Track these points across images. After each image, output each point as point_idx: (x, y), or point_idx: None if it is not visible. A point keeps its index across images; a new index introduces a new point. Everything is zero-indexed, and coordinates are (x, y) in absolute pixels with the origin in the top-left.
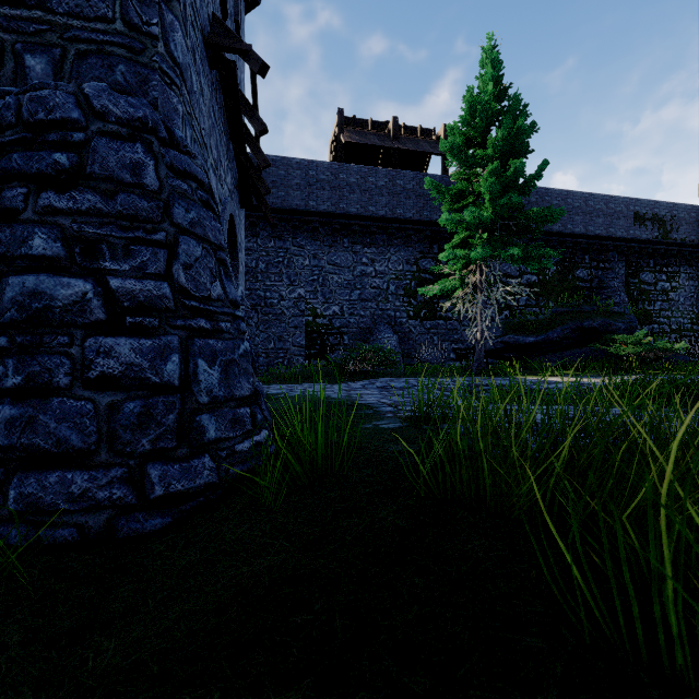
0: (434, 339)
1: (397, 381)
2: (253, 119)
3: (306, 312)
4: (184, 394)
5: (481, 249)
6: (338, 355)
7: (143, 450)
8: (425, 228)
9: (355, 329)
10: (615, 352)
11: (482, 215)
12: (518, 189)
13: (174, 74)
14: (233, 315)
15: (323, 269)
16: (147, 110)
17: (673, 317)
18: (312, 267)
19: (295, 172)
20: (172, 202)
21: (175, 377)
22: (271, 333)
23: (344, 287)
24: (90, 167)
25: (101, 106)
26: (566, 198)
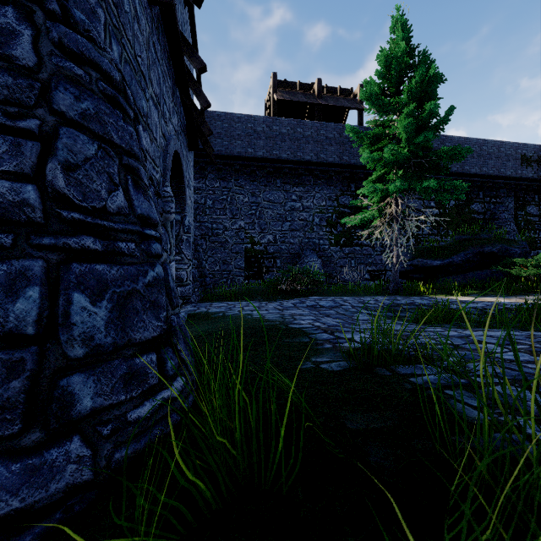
0: (351, 262)
1: (324, 300)
2: (193, 58)
3: (245, 241)
4: (44, 346)
5: (399, 182)
6: (271, 276)
7: None
8: (344, 170)
9: (286, 254)
10: (516, 273)
11: (399, 152)
12: (431, 129)
13: None
14: (140, 233)
15: (260, 204)
16: None
17: None
18: (251, 203)
19: (236, 124)
20: (54, 84)
21: (28, 321)
22: (217, 258)
23: (277, 220)
24: None
25: None
26: (463, 143)
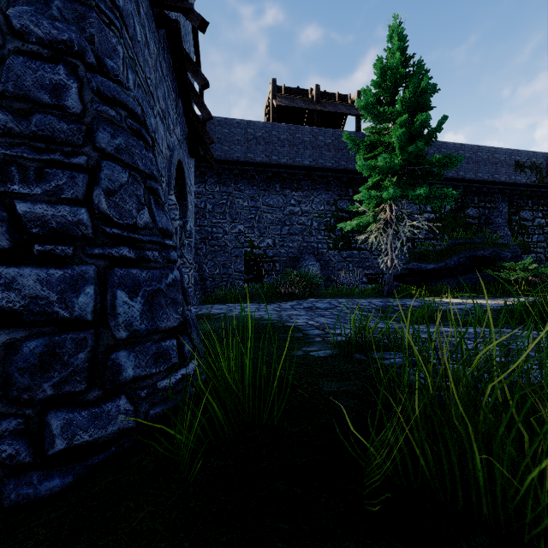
0: (349, 266)
1: (320, 302)
2: (196, 75)
3: (245, 244)
4: (98, 329)
5: (392, 190)
6: (271, 279)
7: (44, 396)
8: (342, 175)
9: (285, 258)
10: (505, 277)
11: (393, 161)
12: (423, 139)
13: (113, 15)
14: (162, 243)
15: (259, 209)
16: (73, 34)
17: (547, 247)
18: (250, 207)
19: (236, 130)
20: (95, 126)
21: (88, 310)
22: (217, 261)
23: (276, 224)
24: (2, 85)
25: (20, 25)
26: (458, 149)
